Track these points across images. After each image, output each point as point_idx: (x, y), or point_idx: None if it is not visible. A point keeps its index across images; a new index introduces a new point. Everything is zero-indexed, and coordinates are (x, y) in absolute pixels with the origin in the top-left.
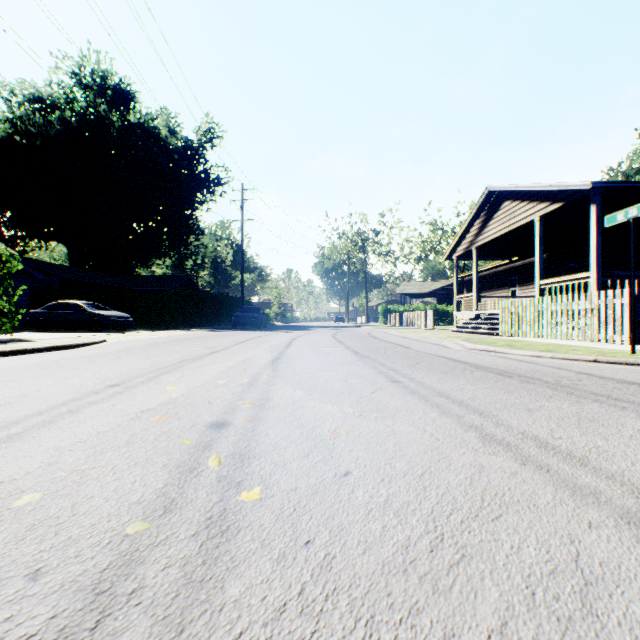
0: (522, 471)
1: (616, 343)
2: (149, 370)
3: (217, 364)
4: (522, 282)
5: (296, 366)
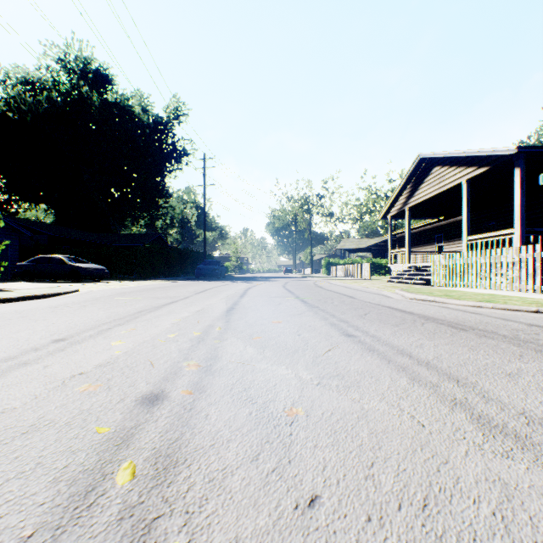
0: None
1: None
2: (104, 321)
3: (172, 315)
4: (448, 238)
5: (249, 317)
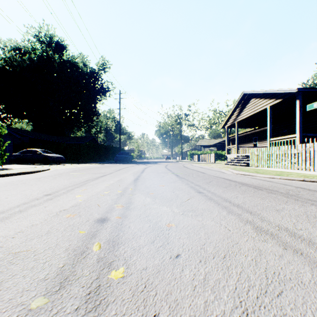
0: (286, 254)
1: (311, 170)
2: (69, 185)
3: (105, 182)
4: (260, 139)
5: (146, 183)
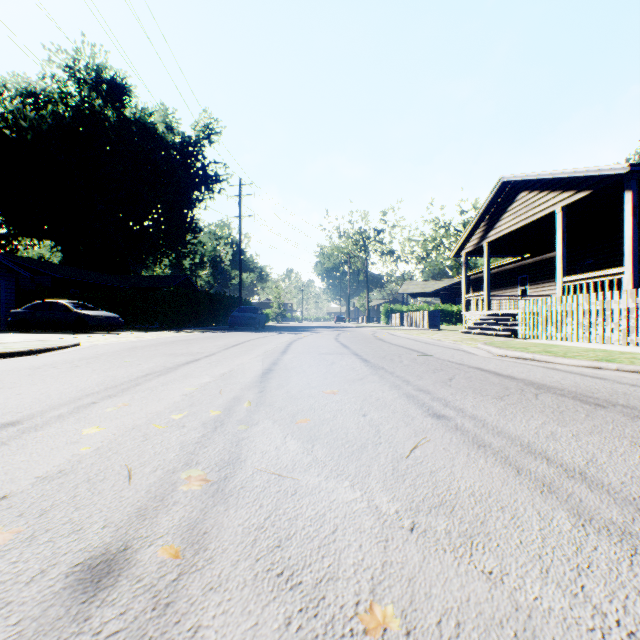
0: None
1: None
2: (90, 391)
3: (188, 380)
4: (534, 280)
5: (291, 384)
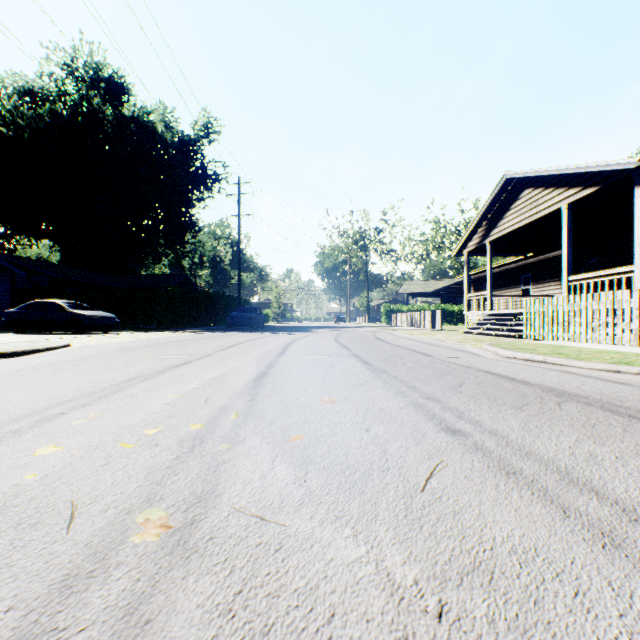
0: None
1: None
2: (63, 399)
3: (174, 386)
4: (536, 280)
5: (286, 391)
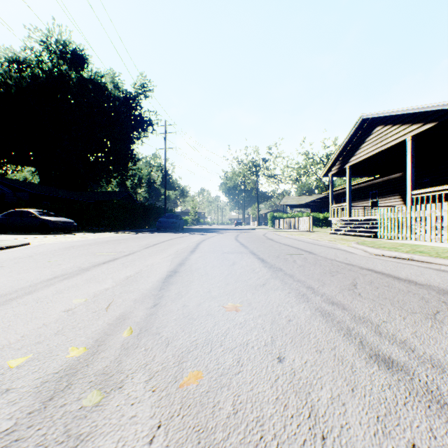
0: None
1: None
2: None
3: (87, 286)
4: (382, 195)
5: (191, 293)
